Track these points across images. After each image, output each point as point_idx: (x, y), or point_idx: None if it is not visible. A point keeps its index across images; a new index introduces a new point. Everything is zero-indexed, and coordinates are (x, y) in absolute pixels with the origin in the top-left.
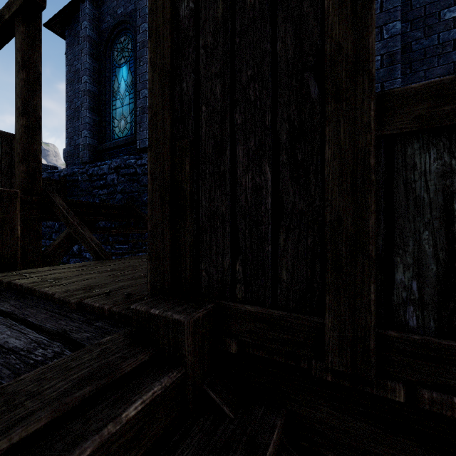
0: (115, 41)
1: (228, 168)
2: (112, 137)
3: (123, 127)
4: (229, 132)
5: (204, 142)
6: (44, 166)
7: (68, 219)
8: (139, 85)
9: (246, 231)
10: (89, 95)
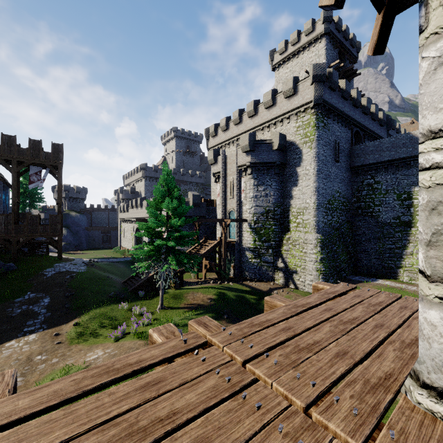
0: None
1: None
2: None
3: None
4: None
5: None
6: None
7: None
8: None
9: None
10: None
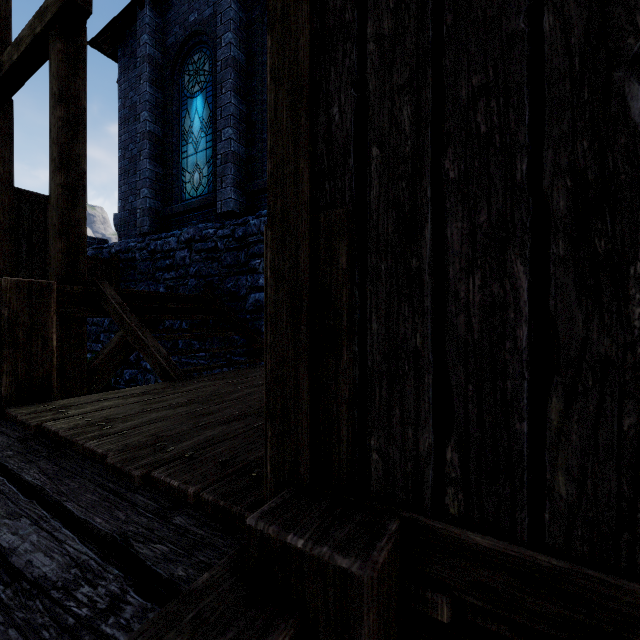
0: (186, 61)
1: (427, 263)
2: (181, 197)
3: (197, 182)
4: (430, 194)
5: (375, 214)
6: (89, 239)
7: (122, 319)
8: (220, 121)
9: (468, 386)
10: (150, 138)
